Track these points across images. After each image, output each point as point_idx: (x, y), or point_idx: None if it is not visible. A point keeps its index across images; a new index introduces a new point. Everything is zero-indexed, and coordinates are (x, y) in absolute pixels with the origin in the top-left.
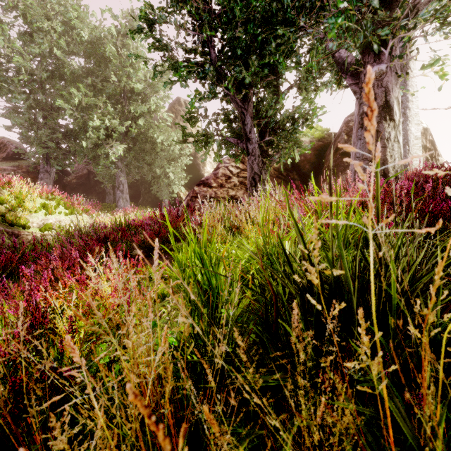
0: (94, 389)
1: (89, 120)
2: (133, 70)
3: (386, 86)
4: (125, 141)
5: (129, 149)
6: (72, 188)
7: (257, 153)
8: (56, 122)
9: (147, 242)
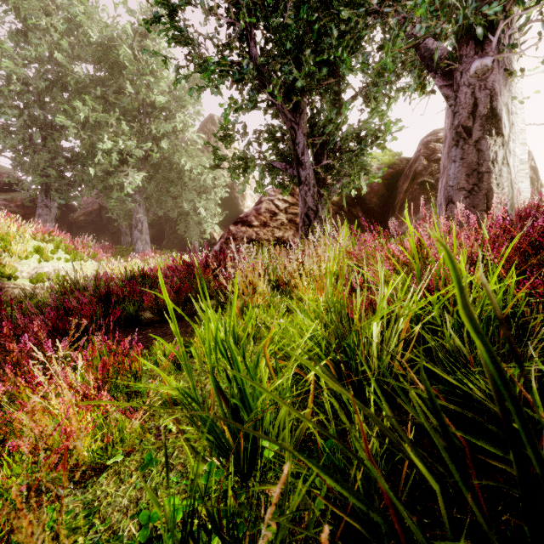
0: None
1: (99, 142)
2: (154, 79)
3: (492, 87)
4: (144, 169)
5: (150, 178)
6: (80, 227)
7: (312, 182)
8: (58, 144)
9: (162, 303)
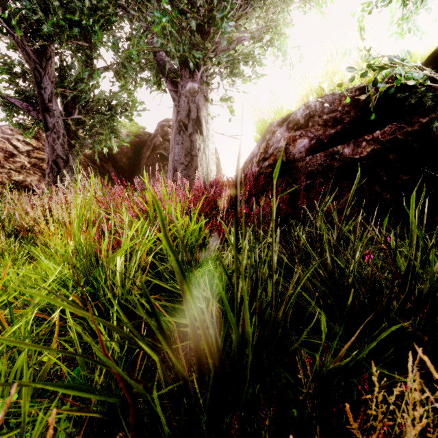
0: None
1: None
2: None
3: (198, 103)
4: None
5: None
6: None
7: (62, 131)
8: None
9: None
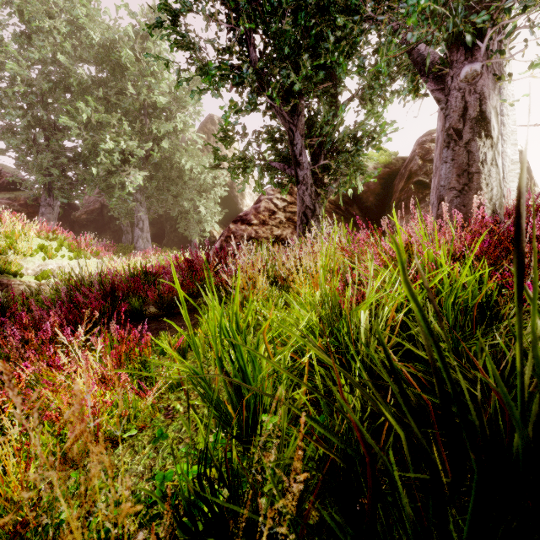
0: None
1: (101, 142)
2: (155, 80)
3: (481, 92)
4: (145, 168)
5: (150, 177)
6: (82, 225)
7: (309, 182)
8: (61, 144)
9: (165, 298)
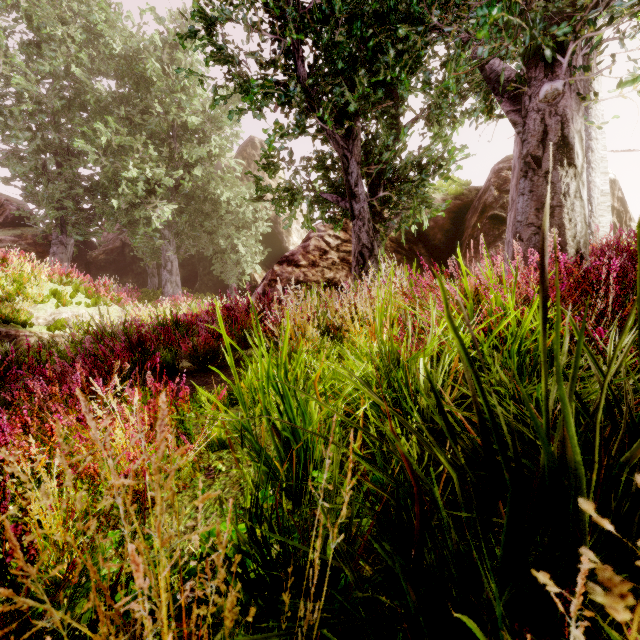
0: (79, 638)
1: (123, 169)
2: (186, 97)
3: (563, 113)
4: (174, 200)
5: (180, 210)
6: (100, 267)
7: (367, 217)
8: (75, 172)
9: (201, 350)
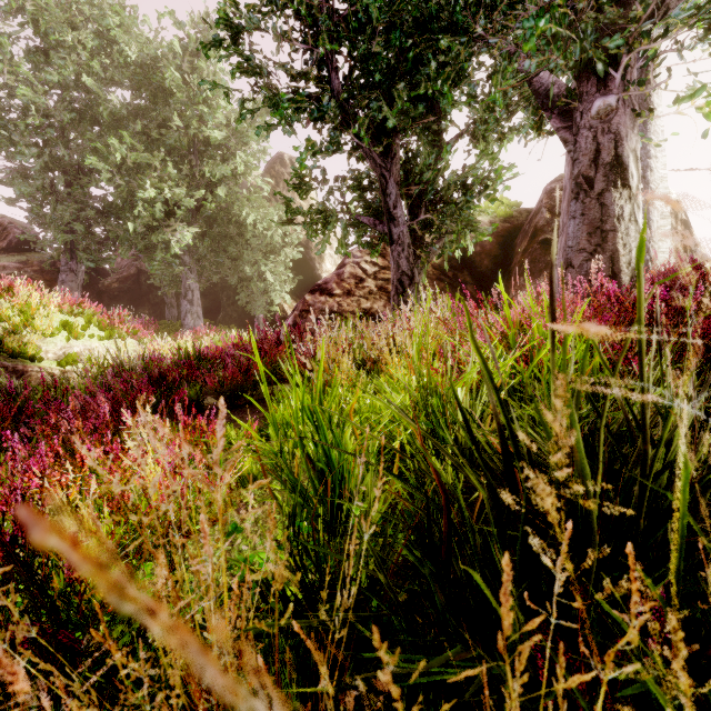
0: None
1: (139, 189)
2: (209, 110)
3: (617, 131)
4: (195, 223)
5: (202, 234)
6: (113, 297)
7: (406, 241)
8: (86, 191)
9: (228, 385)
